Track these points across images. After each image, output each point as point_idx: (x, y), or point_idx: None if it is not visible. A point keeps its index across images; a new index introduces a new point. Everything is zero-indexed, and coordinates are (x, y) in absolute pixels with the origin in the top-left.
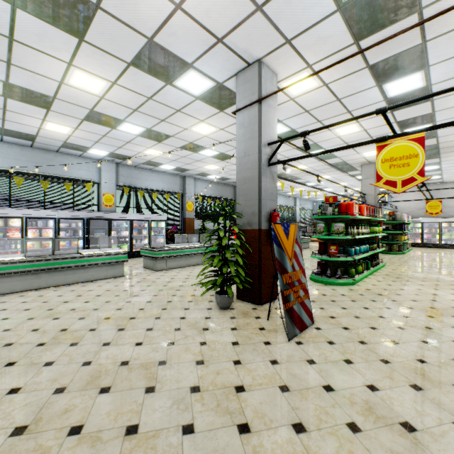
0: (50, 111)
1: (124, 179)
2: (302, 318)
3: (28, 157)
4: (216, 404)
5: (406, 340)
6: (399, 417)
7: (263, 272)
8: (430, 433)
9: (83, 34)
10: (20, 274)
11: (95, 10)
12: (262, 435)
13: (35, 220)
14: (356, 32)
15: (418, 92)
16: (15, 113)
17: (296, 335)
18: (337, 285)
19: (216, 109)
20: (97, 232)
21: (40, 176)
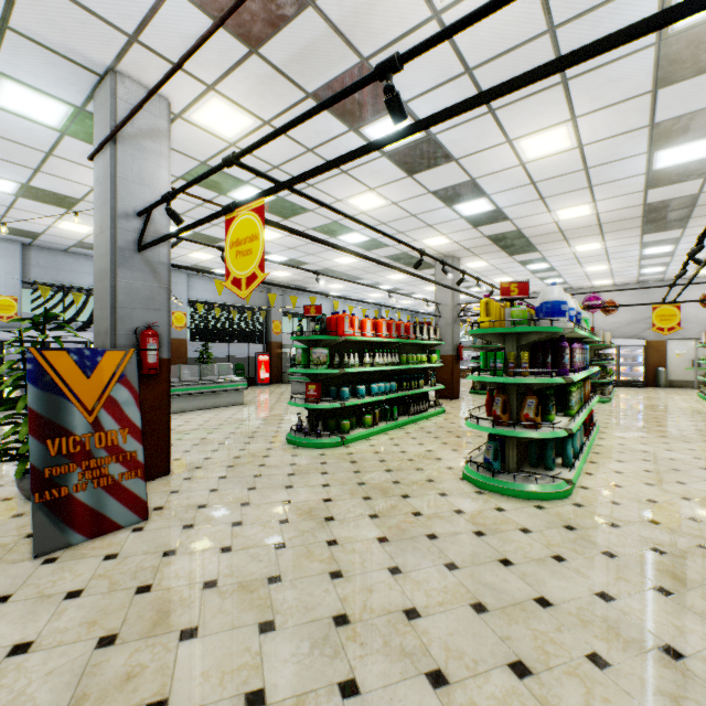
0: None
1: (42, 271)
2: (105, 513)
3: None
4: None
5: (254, 543)
6: None
7: None
8: None
9: None
10: None
11: None
12: None
13: None
14: (238, 31)
15: (425, 145)
16: None
17: (70, 545)
18: (312, 447)
19: None
20: None
21: None
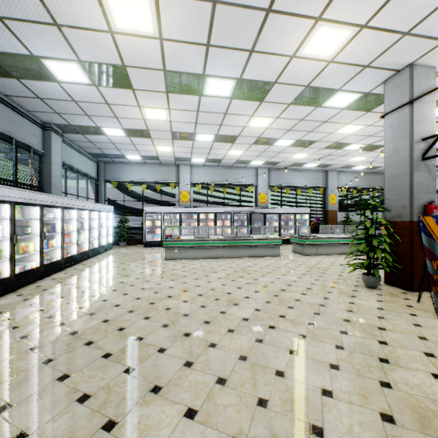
0: (233, 144)
1: (274, 180)
2: None
3: (215, 173)
4: (362, 329)
5: None
6: None
7: (415, 262)
8: None
9: (263, 99)
10: (222, 247)
11: (273, 85)
12: (396, 348)
13: (220, 214)
14: None
15: None
16: (215, 149)
17: None
18: None
19: (363, 112)
20: (256, 223)
21: (222, 185)
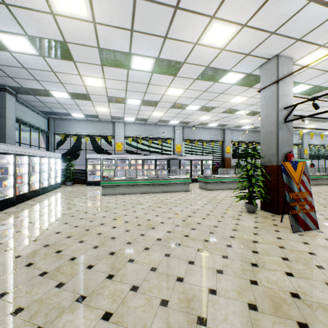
0: (156, 107)
1: (186, 135)
2: (306, 222)
3: (143, 129)
4: (242, 243)
5: None
6: None
7: (280, 193)
8: None
9: (176, 74)
10: (147, 185)
11: (183, 64)
12: (264, 255)
13: (147, 160)
14: None
15: None
16: (142, 111)
17: (299, 231)
18: None
19: (247, 87)
20: (173, 166)
21: (148, 138)
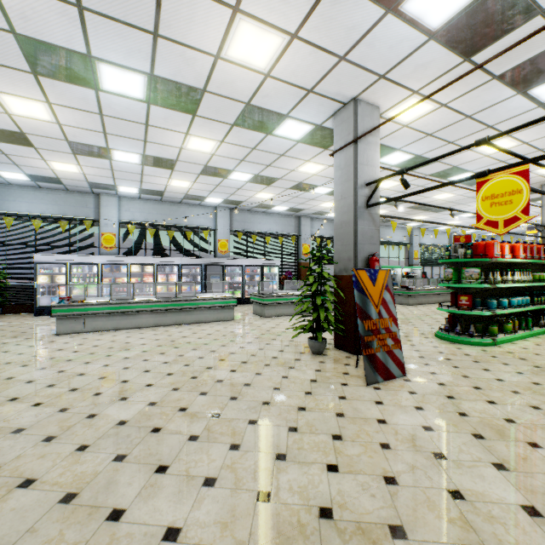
0: (173, 171)
1: (238, 224)
2: (388, 367)
3: (158, 211)
4: (278, 414)
5: (509, 402)
6: (436, 449)
7: None
8: (459, 463)
9: (195, 111)
10: (153, 312)
11: (203, 93)
12: (305, 435)
13: (163, 266)
14: (462, 51)
15: None
16: (149, 176)
17: (377, 382)
18: (467, 344)
19: (320, 148)
20: (213, 277)
21: (167, 227)
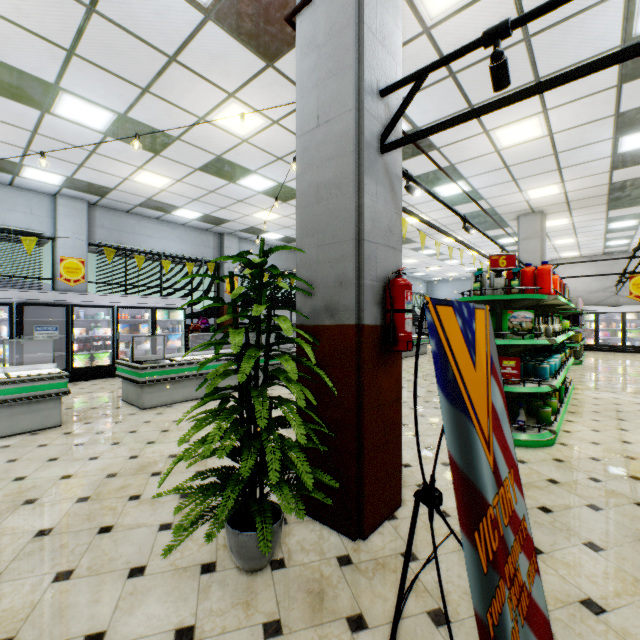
0: None
1: (106, 233)
2: None
3: None
4: None
5: None
6: None
7: (368, 446)
8: None
9: None
10: None
11: None
12: None
13: None
14: None
15: None
16: None
17: None
18: (521, 446)
19: (258, 58)
20: (40, 329)
21: None
